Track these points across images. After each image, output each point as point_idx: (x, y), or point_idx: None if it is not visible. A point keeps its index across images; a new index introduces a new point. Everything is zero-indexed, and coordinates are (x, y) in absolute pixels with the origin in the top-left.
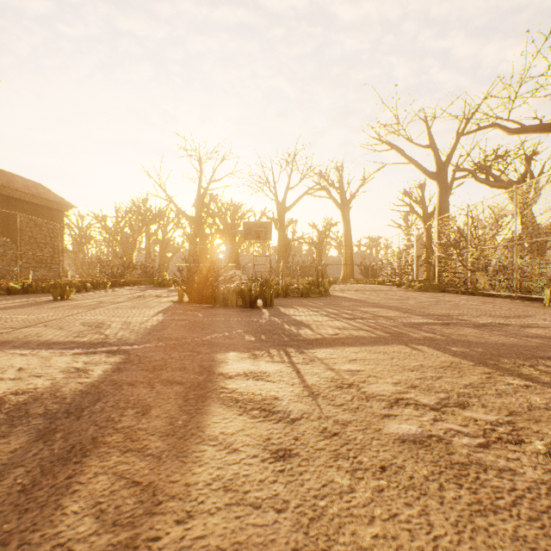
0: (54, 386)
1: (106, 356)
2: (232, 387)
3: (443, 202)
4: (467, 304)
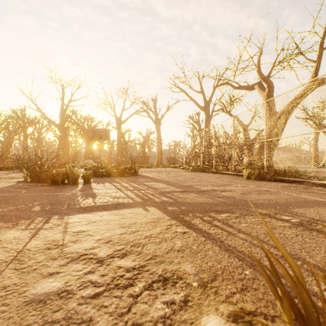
0: None
1: None
2: None
3: (207, 123)
4: (208, 178)
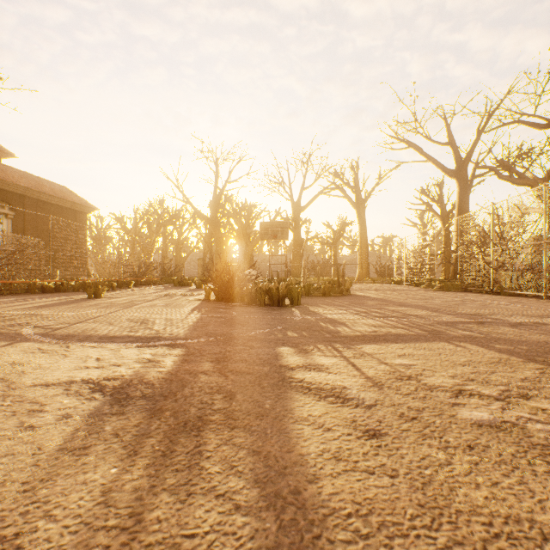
0: (138, 374)
1: (168, 349)
2: (298, 377)
3: (463, 200)
4: (495, 303)
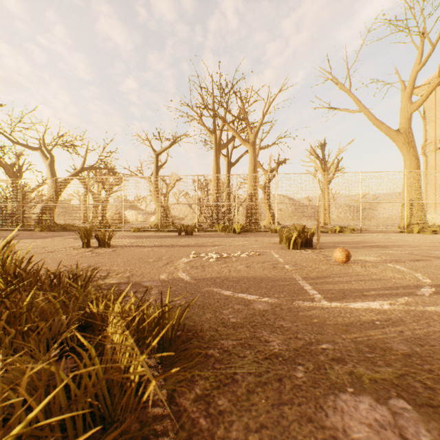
0: None
1: None
2: None
3: None
4: (4, 233)
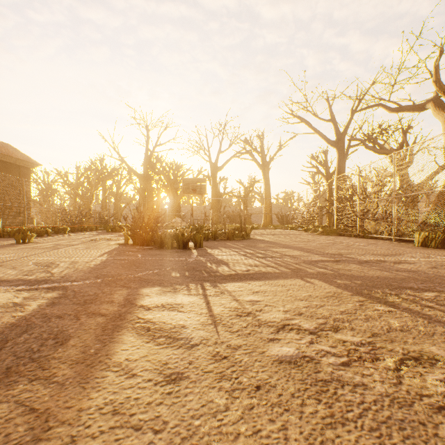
0: None
1: (45, 292)
2: (147, 318)
3: (341, 165)
4: (357, 245)
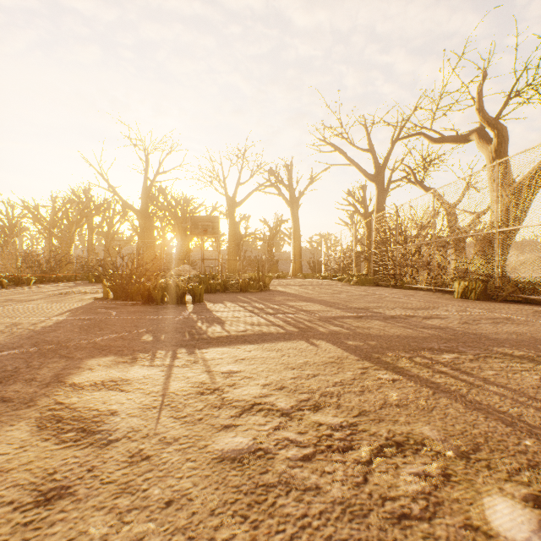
0: None
1: None
2: (69, 402)
3: (381, 203)
4: (391, 297)
